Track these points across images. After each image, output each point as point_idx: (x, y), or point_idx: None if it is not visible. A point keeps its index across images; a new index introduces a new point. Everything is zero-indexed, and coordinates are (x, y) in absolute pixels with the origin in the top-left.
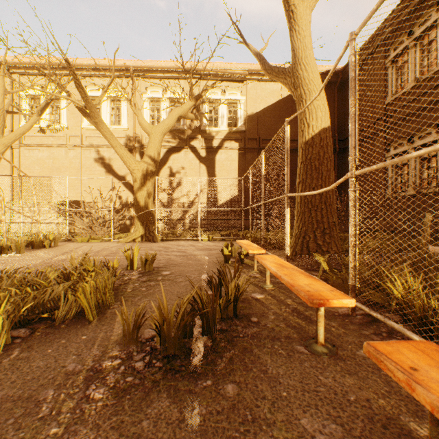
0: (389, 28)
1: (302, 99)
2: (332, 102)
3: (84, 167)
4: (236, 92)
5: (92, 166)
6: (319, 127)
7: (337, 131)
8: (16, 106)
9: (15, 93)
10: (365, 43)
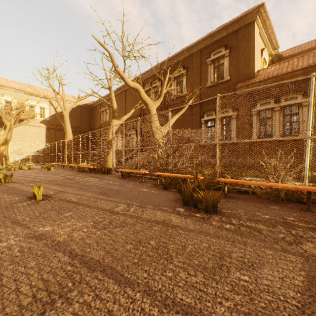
0: (101, 102)
1: (66, 132)
2: (88, 115)
3: None
4: (45, 103)
5: None
6: (70, 139)
7: (90, 126)
8: None
9: None
10: (95, 102)
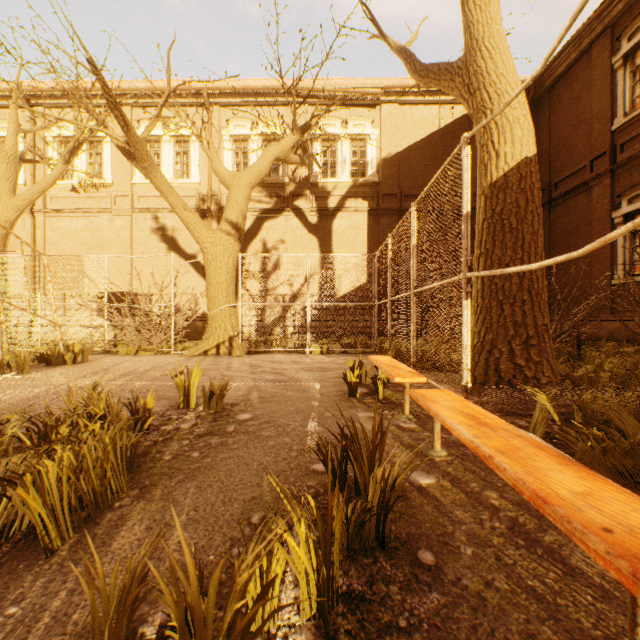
0: (620, 4)
1: (485, 110)
2: None
3: (135, 242)
4: (365, 122)
5: (147, 240)
6: (517, 157)
7: None
8: (37, 153)
9: (38, 135)
10: (576, 33)
